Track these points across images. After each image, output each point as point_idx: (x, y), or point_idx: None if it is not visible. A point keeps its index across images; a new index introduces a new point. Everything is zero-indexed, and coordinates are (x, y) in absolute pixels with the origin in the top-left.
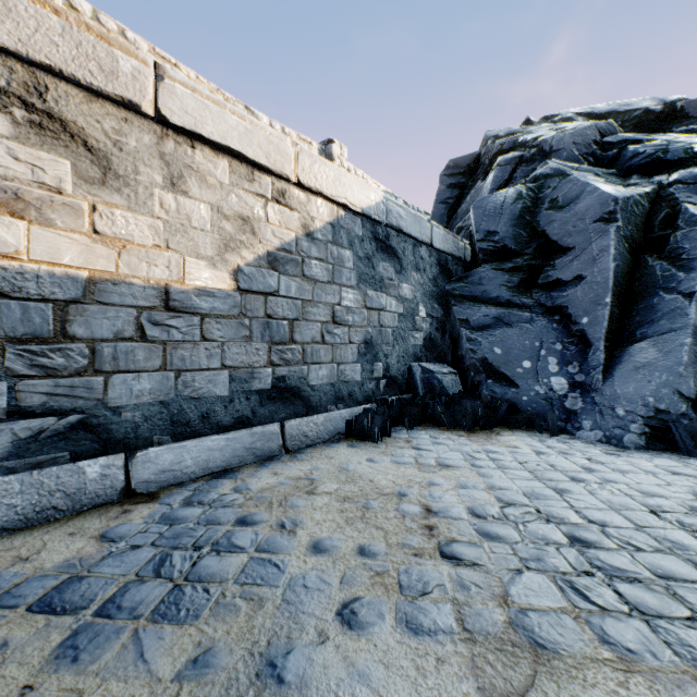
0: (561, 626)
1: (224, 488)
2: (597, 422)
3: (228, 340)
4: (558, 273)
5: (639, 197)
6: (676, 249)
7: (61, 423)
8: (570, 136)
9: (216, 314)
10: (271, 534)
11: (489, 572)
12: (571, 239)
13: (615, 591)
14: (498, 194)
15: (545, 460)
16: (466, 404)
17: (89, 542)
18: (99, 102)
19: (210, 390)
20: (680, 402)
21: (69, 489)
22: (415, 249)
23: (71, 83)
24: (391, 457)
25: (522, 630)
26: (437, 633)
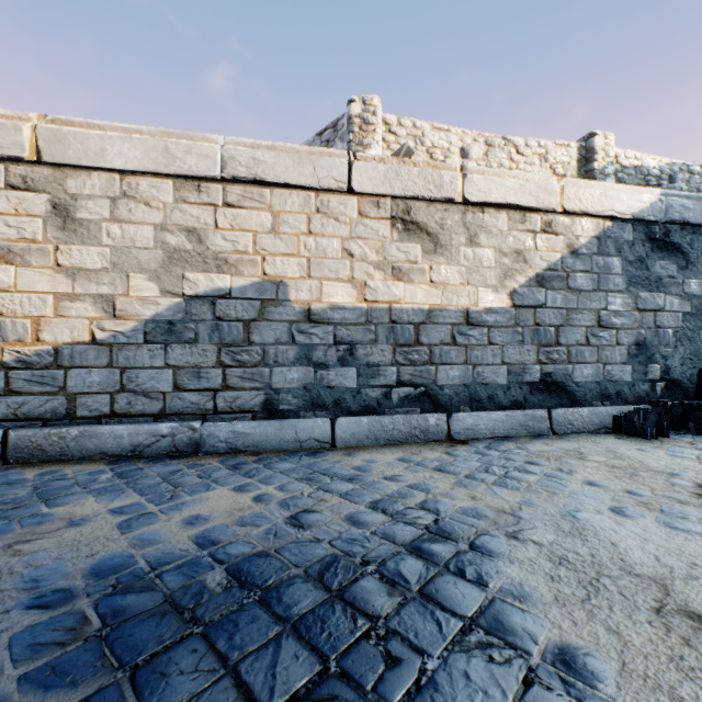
0: None
1: (509, 446)
2: None
3: (505, 344)
4: None
5: None
6: None
7: (416, 391)
8: None
9: (497, 325)
10: (553, 471)
11: None
12: None
13: None
14: None
15: None
16: None
17: (442, 454)
18: (433, 205)
19: (494, 379)
20: None
21: (422, 428)
22: None
23: (420, 200)
24: (665, 451)
25: None
26: (688, 531)
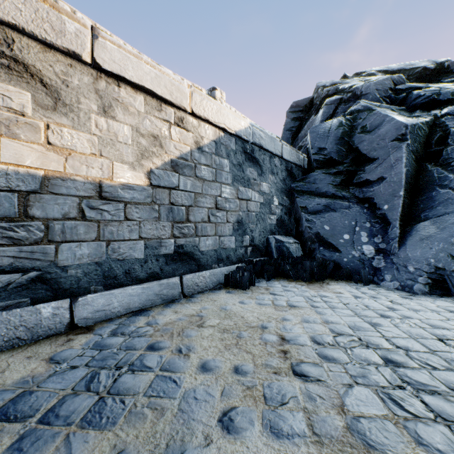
0: (385, 431)
1: (140, 322)
2: (395, 275)
3: (143, 220)
4: (367, 176)
5: (422, 124)
6: (448, 159)
7: (24, 277)
8: (374, 85)
9: (135, 201)
10: (172, 357)
11: (329, 386)
12: (375, 152)
13: (422, 402)
14: (326, 123)
15: (361, 302)
16: (306, 264)
17: (41, 364)
18: (52, 52)
19: (131, 254)
20: (452, 262)
21: (29, 324)
22: (271, 160)
23: (31, 38)
24: (256, 300)
25: (357, 433)
26: (293, 436)
